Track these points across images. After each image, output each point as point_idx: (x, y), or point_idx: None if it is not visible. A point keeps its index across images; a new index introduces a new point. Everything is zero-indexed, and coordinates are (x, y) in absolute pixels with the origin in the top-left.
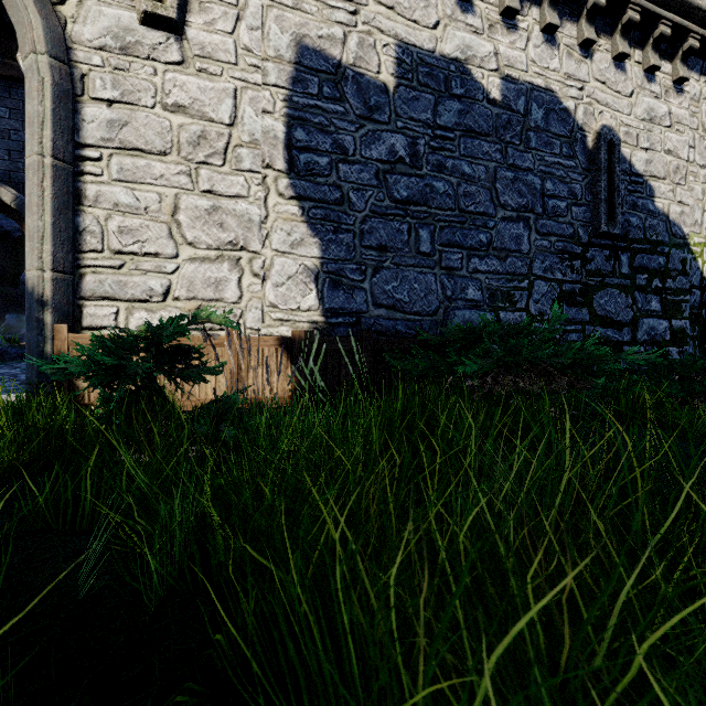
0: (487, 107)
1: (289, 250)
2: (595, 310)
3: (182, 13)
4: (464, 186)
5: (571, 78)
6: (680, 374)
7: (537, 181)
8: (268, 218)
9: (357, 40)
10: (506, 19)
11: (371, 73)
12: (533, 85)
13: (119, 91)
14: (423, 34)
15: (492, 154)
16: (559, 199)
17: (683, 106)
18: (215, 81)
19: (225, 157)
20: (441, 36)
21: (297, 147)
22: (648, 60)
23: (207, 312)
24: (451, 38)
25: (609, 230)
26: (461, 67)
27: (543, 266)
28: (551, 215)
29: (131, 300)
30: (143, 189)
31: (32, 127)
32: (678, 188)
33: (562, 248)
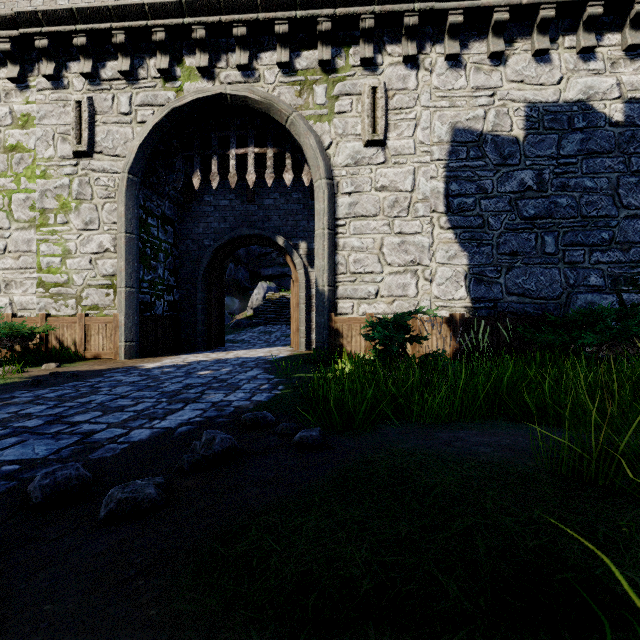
0: (608, 130)
1: (447, 262)
2: None
3: (385, 134)
4: (586, 197)
5: None
6: None
7: None
8: (433, 244)
9: (494, 113)
10: (630, 52)
11: (505, 132)
12: None
13: (354, 186)
14: (547, 92)
15: (614, 167)
16: None
17: None
18: (403, 167)
19: (408, 211)
20: (564, 88)
21: (452, 195)
22: None
23: (421, 309)
24: (574, 85)
25: None
26: (583, 106)
27: None
28: None
29: (359, 298)
30: (365, 237)
31: (319, 216)
32: None
33: None
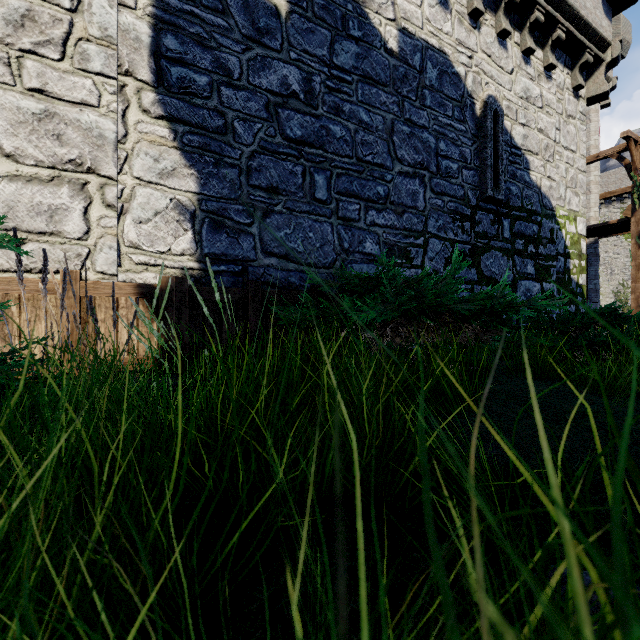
0: (384, 56)
1: (157, 180)
2: (482, 271)
3: None
4: (362, 134)
5: (462, 45)
6: (560, 329)
7: (432, 140)
8: (128, 138)
9: None
10: None
11: None
12: (428, 44)
13: None
14: None
15: (389, 106)
16: (452, 160)
17: (551, 91)
18: None
19: (64, 50)
20: None
21: (167, 57)
22: (525, 42)
23: None
24: None
25: (494, 195)
26: (359, 9)
27: (437, 224)
28: (444, 175)
29: None
30: None
31: None
32: (548, 164)
33: (454, 209)
